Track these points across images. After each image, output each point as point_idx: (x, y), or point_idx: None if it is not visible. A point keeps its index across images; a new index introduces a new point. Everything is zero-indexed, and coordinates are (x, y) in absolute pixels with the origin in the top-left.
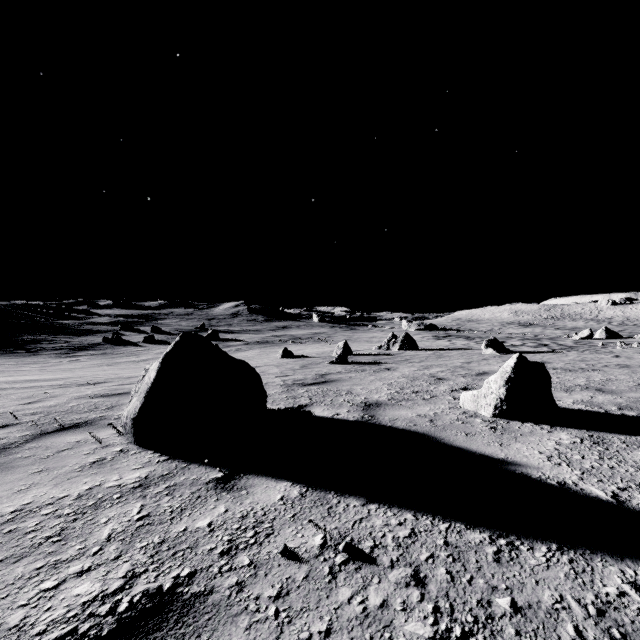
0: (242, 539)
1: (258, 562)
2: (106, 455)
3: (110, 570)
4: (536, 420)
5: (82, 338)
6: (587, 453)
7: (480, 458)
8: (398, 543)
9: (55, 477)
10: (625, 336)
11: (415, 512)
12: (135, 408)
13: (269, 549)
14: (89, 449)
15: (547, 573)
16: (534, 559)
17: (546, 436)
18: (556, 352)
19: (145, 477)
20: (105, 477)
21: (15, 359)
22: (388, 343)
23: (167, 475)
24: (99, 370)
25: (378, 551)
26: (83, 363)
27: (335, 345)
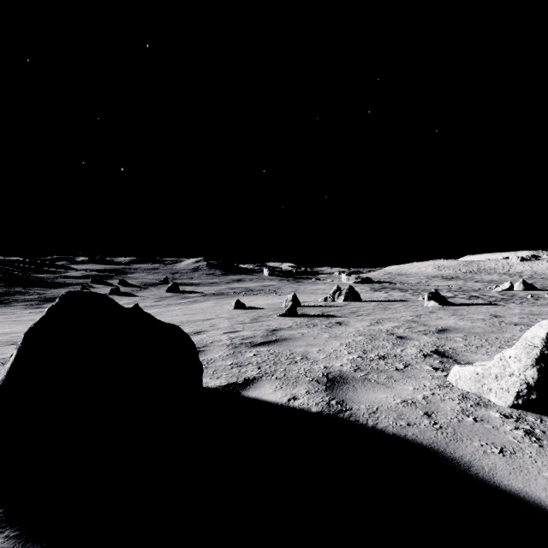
0: None
1: None
2: None
3: None
4: None
5: (54, 290)
6: None
7: None
8: None
9: None
10: (539, 288)
11: None
12: None
13: None
14: None
15: None
16: None
17: None
18: (495, 304)
19: None
20: None
21: None
22: (333, 295)
23: None
24: None
25: None
26: None
27: (284, 297)
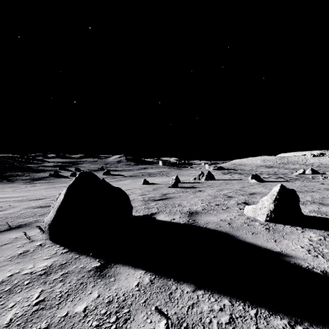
0: (106, 325)
1: None
2: (30, 248)
3: None
4: (291, 223)
5: (38, 174)
6: None
7: (265, 251)
8: None
9: None
10: (321, 173)
11: (230, 298)
12: (50, 217)
13: None
14: (21, 243)
15: None
16: None
17: (301, 235)
18: (289, 181)
19: (50, 266)
20: (24, 266)
21: (1, 185)
22: (199, 176)
23: (64, 264)
24: (44, 191)
25: None
26: (37, 187)
27: (171, 177)
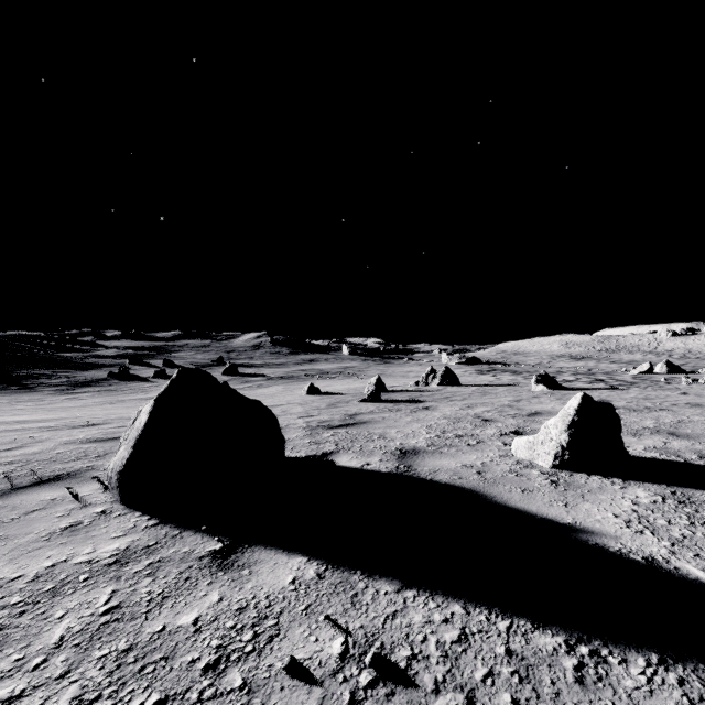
0: (236, 644)
1: (254, 683)
2: (83, 518)
3: (49, 696)
4: (604, 472)
5: (85, 373)
6: (673, 516)
7: (542, 523)
8: (444, 652)
9: (13, 549)
10: (688, 370)
11: (465, 602)
12: (122, 459)
13: (270, 661)
14: (64, 510)
15: (651, 702)
16: (630, 679)
17: (619, 493)
18: (615, 388)
19: (125, 549)
20: (75, 549)
21: (8, 396)
22: (426, 378)
23: (153, 546)
24: (100, 409)
25: (417, 665)
26: (84, 401)
27: (367, 380)
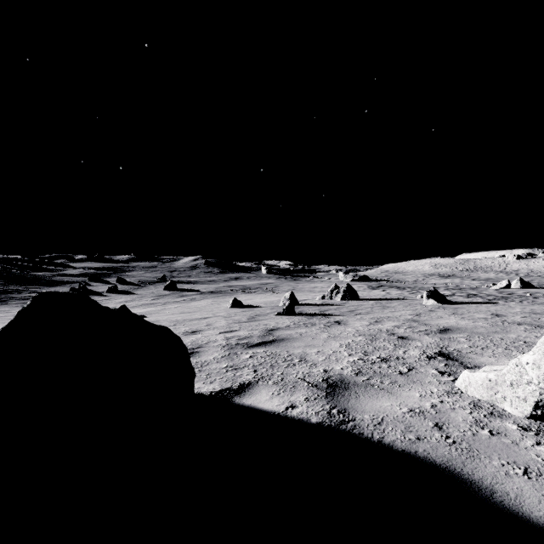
0: None
1: None
2: None
3: None
4: None
5: (52, 288)
6: None
7: None
8: None
9: None
10: (536, 286)
11: None
12: None
13: None
14: None
15: None
16: None
17: None
18: (495, 303)
19: None
20: None
21: None
22: (331, 293)
23: None
24: None
25: None
26: None
27: (281, 295)
